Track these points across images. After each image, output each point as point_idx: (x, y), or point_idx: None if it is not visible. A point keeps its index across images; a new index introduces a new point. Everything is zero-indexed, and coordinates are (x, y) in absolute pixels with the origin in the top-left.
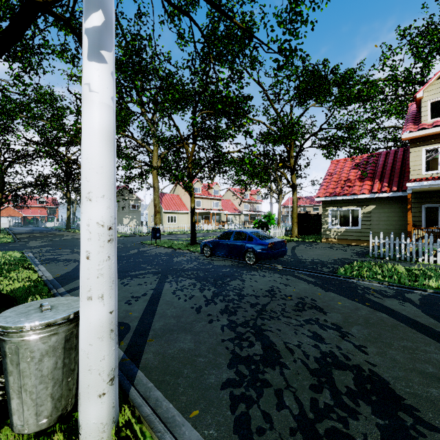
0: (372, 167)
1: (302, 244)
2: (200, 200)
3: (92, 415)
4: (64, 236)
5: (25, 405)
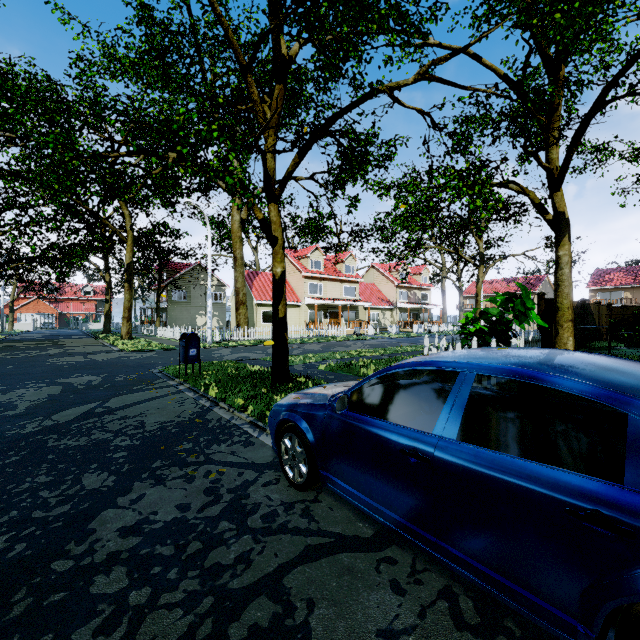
0: None
1: None
2: (321, 283)
3: None
4: (54, 349)
5: None
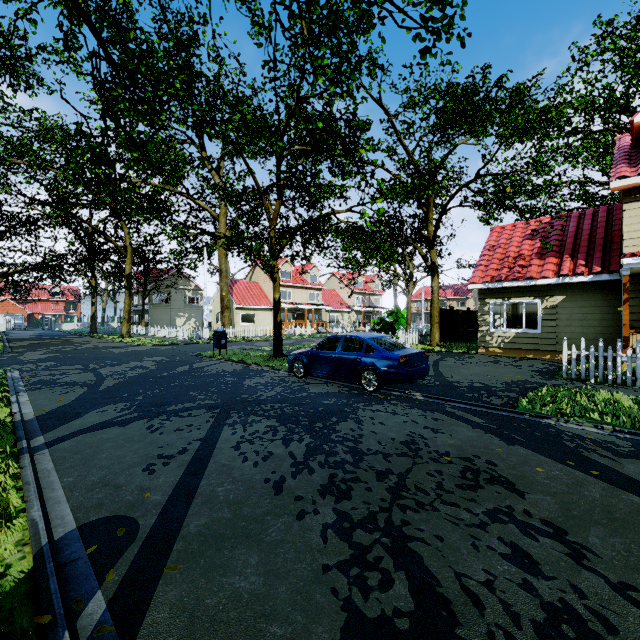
0: (558, 236)
1: (449, 357)
2: (290, 290)
3: None
4: (83, 344)
5: None
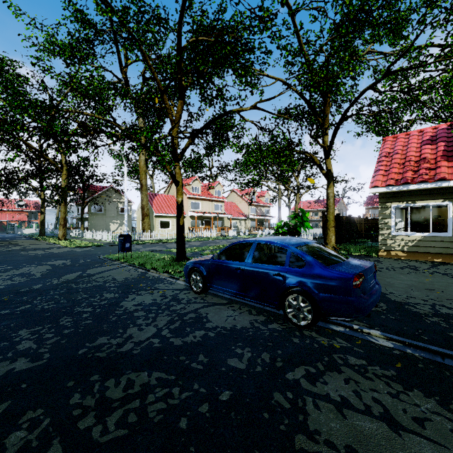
0: None
1: None
2: (199, 202)
3: None
4: (14, 246)
5: None
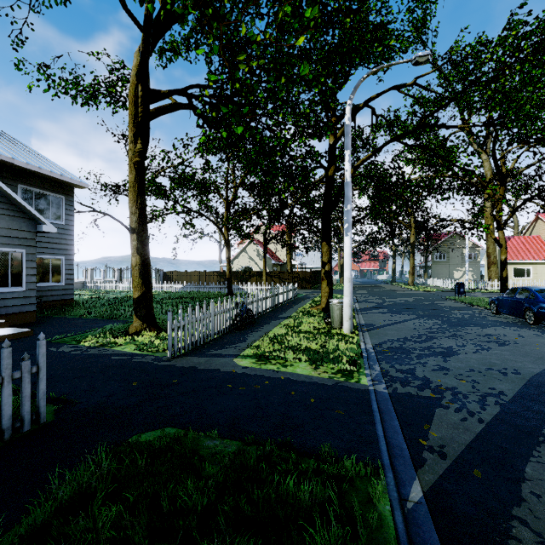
0: None
1: None
2: None
3: (345, 325)
4: (384, 288)
5: (334, 320)
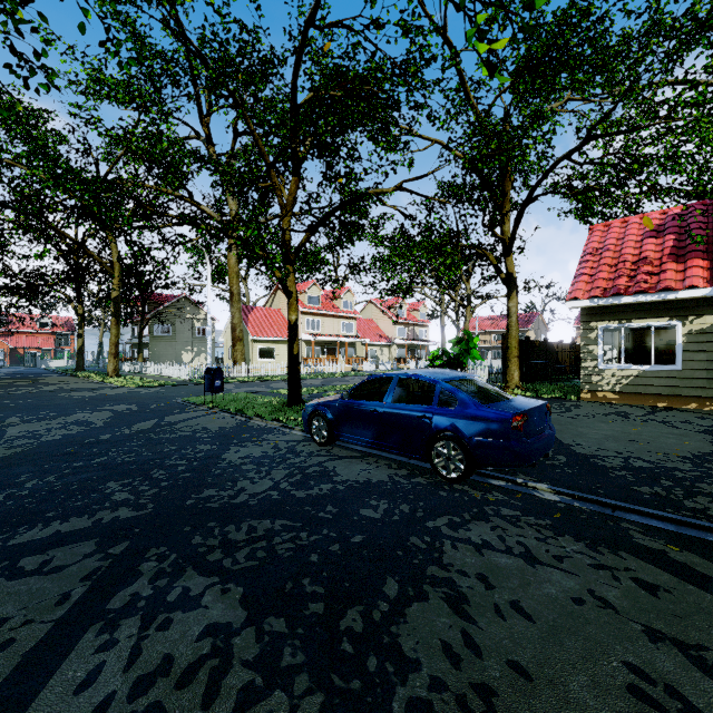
0: (700, 230)
1: None
2: (318, 319)
3: None
4: (46, 386)
5: None
